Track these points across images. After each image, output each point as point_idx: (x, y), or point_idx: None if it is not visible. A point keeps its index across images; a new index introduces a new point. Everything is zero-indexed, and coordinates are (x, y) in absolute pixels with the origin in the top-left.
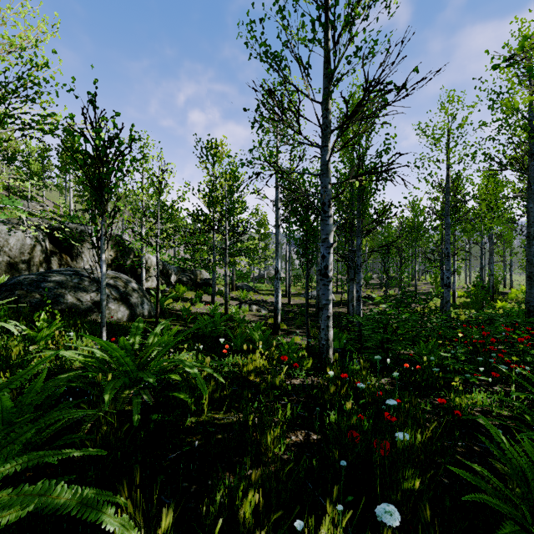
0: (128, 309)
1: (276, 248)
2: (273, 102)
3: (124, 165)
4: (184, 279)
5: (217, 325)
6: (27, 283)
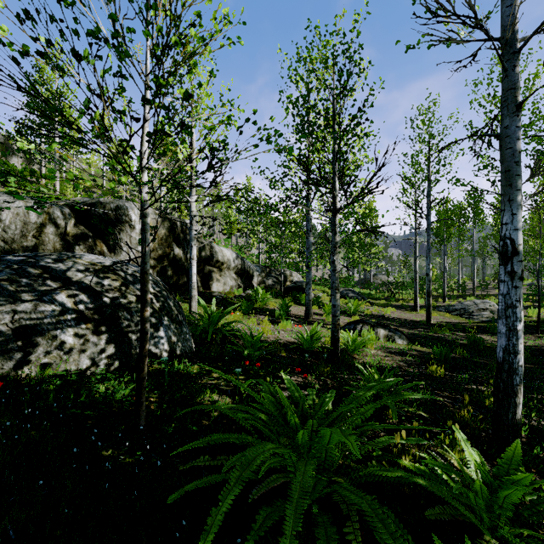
0: (111, 344)
1: (507, 177)
2: None
3: None
4: (270, 281)
5: (327, 450)
6: None
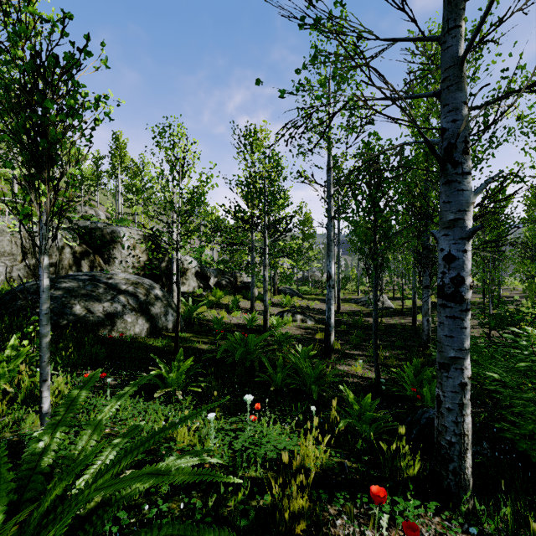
0: (147, 322)
1: (328, 246)
2: None
3: (75, 100)
4: (223, 281)
5: (251, 349)
6: (33, 290)
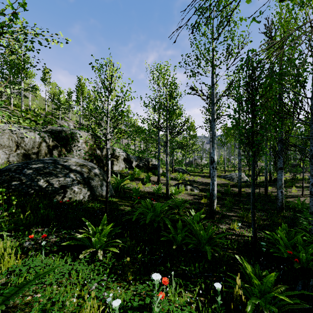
0: (88, 191)
1: (212, 139)
2: None
3: None
4: (141, 164)
5: (157, 212)
6: (13, 169)
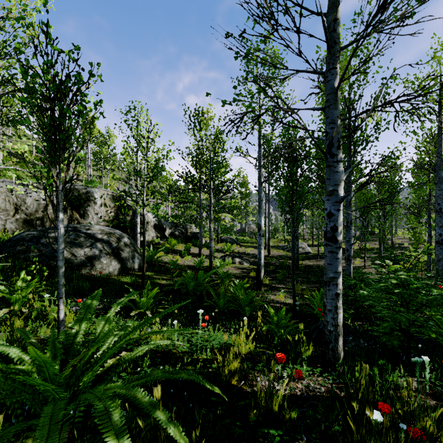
0: (119, 263)
1: (259, 205)
2: (265, 2)
3: (83, 106)
4: (176, 232)
5: (200, 282)
6: (28, 239)
